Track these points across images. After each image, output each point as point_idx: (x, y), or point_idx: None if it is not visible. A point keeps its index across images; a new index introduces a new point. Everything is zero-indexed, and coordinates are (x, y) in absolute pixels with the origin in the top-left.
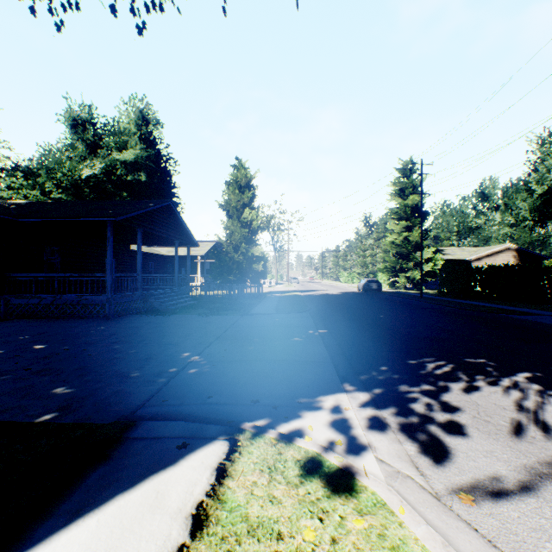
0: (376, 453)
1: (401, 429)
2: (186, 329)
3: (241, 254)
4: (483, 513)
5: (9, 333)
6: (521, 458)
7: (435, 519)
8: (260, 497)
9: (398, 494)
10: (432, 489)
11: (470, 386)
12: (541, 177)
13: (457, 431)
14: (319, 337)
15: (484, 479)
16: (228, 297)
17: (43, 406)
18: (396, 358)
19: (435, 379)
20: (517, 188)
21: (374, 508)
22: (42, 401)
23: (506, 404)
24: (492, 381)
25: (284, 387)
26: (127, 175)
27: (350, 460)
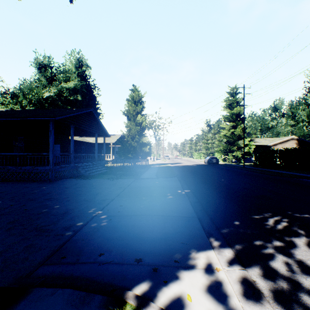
0: None
1: (275, 298)
2: (98, 189)
3: (136, 142)
4: None
5: None
6: None
7: None
8: None
9: None
10: None
11: None
12: None
13: None
14: (185, 196)
15: None
16: (128, 167)
17: None
18: (243, 213)
19: (281, 235)
20: (299, 103)
21: None
22: None
23: None
24: None
25: (162, 243)
26: (70, 96)
27: None
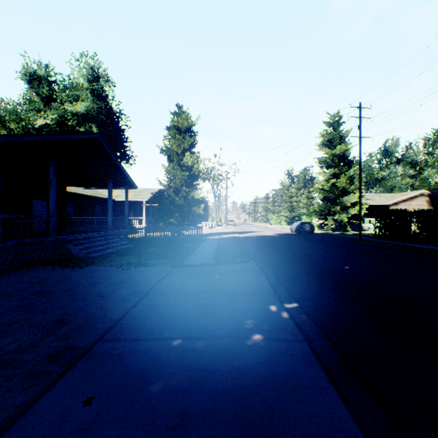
0: None
1: None
2: (77, 299)
3: (182, 198)
4: None
5: None
6: None
7: None
8: None
9: None
10: None
11: None
12: None
13: None
14: (296, 330)
15: None
16: (168, 240)
17: None
18: None
19: None
20: None
21: None
22: None
23: None
24: None
25: None
26: (79, 126)
27: None
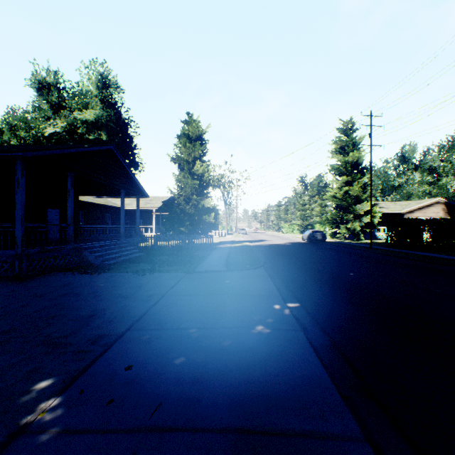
0: None
1: None
2: (102, 299)
3: (193, 206)
4: None
5: None
6: None
7: None
8: None
9: None
10: None
11: None
12: None
13: None
14: (295, 323)
15: None
16: (179, 248)
17: None
18: None
19: None
20: (453, 144)
21: None
22: None
23: None
24: None
25: None
26: (88, 134)
27: None
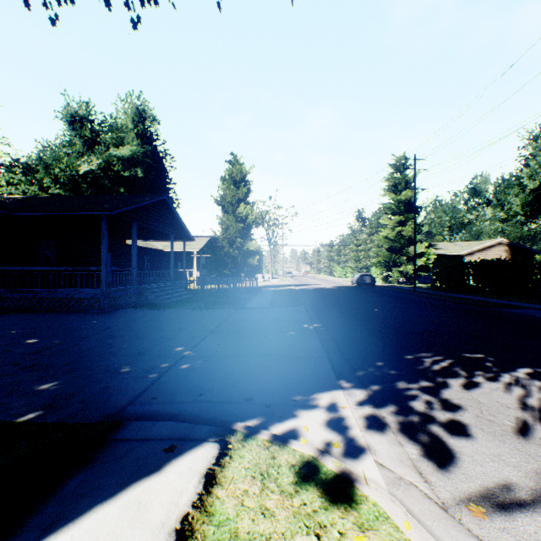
0: (376, 456)
1: (401, 429)
2: (180, 323)
3: (237, 249)
4: (496, 527)
5: (3, 327)
6: (531, 462)
7: (443, 535)
8: (252, 508)
9: (402, 505)
10: (438, 498)
11: (470, 383)
12: (533, 172)
13: (460, 432)
14: (314, 331)
15: (493, 487)
16: (224, 291)
17: (28, 404)
18: (392, 353)
19: (434, 375)
20: (509, 183)
21: (377, 522)
22: (27, 398)
23: (510, 402)
24: (493, 377)
25: (278, 384)
26: (124, 171)
27: (348, 464)
